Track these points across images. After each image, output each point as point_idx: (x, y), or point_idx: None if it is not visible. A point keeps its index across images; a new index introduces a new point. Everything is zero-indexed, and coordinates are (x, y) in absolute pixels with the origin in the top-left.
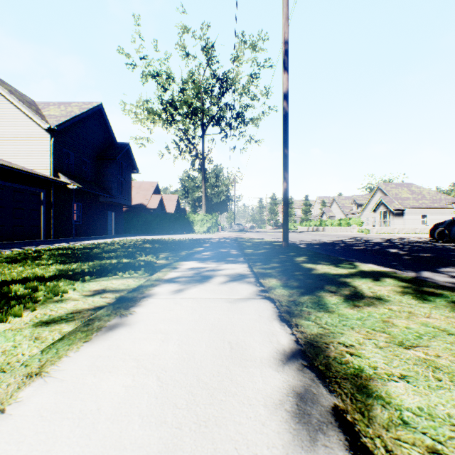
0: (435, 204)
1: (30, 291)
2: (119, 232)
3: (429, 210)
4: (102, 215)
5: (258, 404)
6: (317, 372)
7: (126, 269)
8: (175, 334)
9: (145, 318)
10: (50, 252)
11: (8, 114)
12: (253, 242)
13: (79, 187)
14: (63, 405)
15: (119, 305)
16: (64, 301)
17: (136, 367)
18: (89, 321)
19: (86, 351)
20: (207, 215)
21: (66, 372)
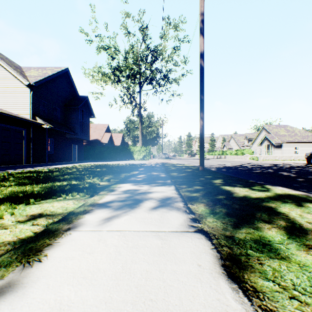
0: (304, 139)
1: None
2: (81, 159)
3: (300, 144)
4: (68, 147)
5: None
6: None
7: (70, 191)
8: None
9: (52, 272)
10: (20, 175)
11: None
12: (176, 167)
13: (50, 127)
14: None
15: (33, 244)
16: None
17: None
18: None
19: None
20: (143, 147)
21: None
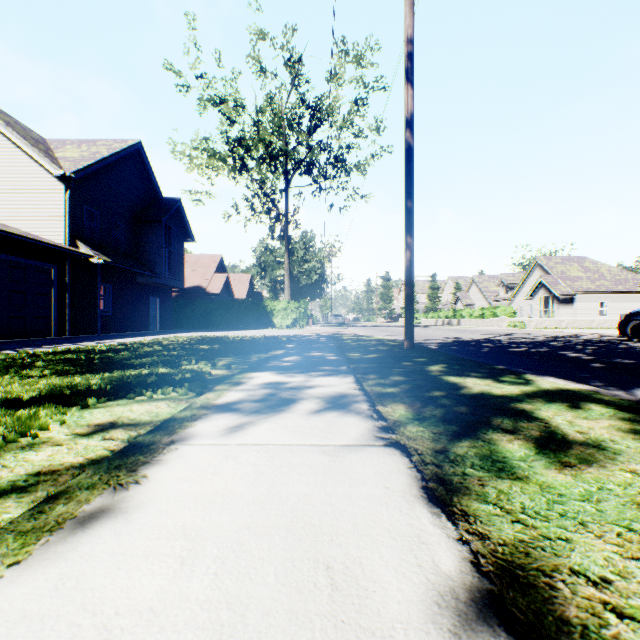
0: (619, 286)
1: None
2: (167, 326)
3: (611, 295)
4: (141, 301)
5: None
6: None
7: (160, 386)
8: (214, 541)
9: (161, 495)
10: (54, 357)
11: (3, 155)
12: (359, 342)
13: (106, 261)
14: None
15: (120, 461)
16: (36, 446)
17: None
18: (46, 504)
19: None
20: (293, 303)
21: None
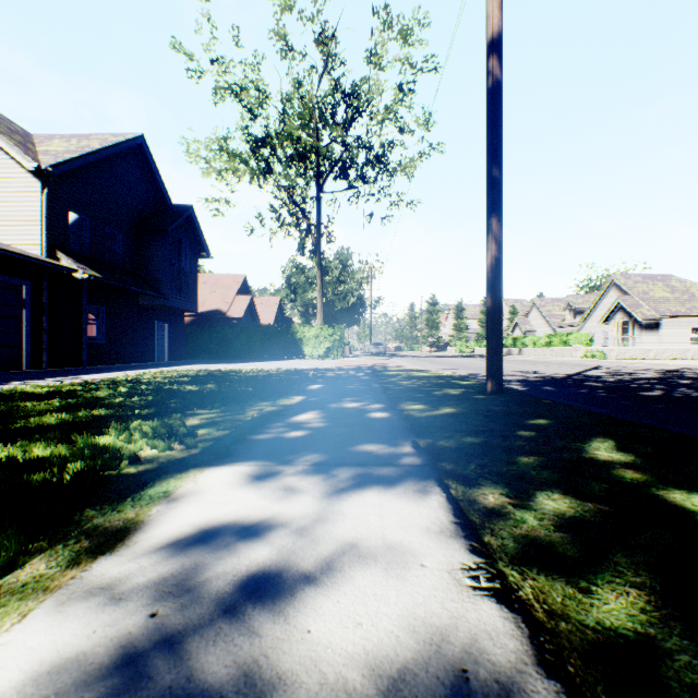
0: None
1: None
2: (178, 356)
3: None
4: (144, 327)
5: None
6: None
7: None
8: None
9: None
10: None
11: None
12: (413, 380)
13: (94, 276)
14: None
15: None
16: None
17: None
18: None
19: None
20: (326, 329)
21: None
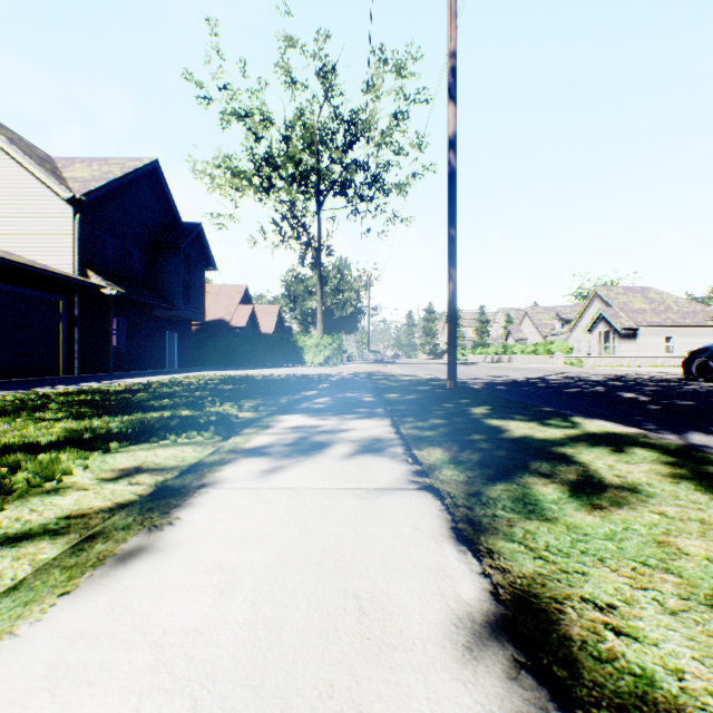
0: (687, 319)
1: (5, 472)
2: (186, 363)
3: (678, 330)
4: (157, 336)
5: None
6: (552, 687)
7: (184, 429)
8: (249, 574)
9: (195, 535)
10: (66, 398)
11: (7, 175)
12: (398, 381)
13: (120, 292)
14: None
15: (152, 504)
16: (61, 490)
17: (152, 668)
18: (86, 542)
19: (56, 621)
20: (326, 338)
21: None
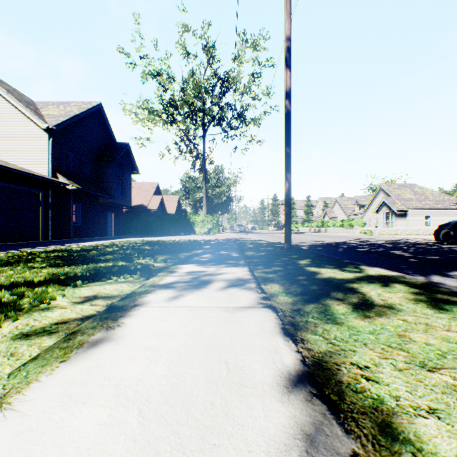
0: (438, 205)
1: (16, 298)
2: (119, 233)
3: (432, 211)
4: (101, 216)
5: (259, 451)
6: (329, 404)
7: (121, 273)
8: (166, 352)
9: (134, 332)
10: (46, 254)
11: (6, 113)
12: (254, 244)
13: (78, 187)
14: (18, 452)
15: (107, 315)
16: (50, 309)
17: (116, 396)
18: (71, 335)
19: (60, 374)
20: (208, 216)
21: (32, 404)
